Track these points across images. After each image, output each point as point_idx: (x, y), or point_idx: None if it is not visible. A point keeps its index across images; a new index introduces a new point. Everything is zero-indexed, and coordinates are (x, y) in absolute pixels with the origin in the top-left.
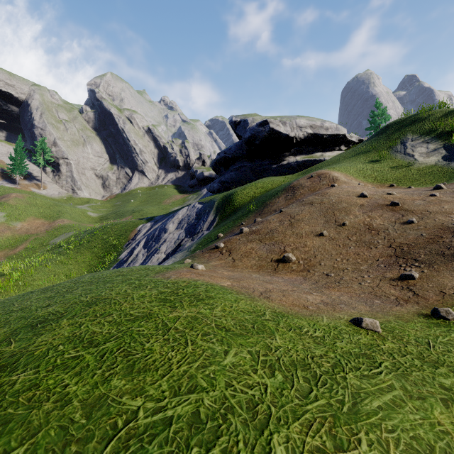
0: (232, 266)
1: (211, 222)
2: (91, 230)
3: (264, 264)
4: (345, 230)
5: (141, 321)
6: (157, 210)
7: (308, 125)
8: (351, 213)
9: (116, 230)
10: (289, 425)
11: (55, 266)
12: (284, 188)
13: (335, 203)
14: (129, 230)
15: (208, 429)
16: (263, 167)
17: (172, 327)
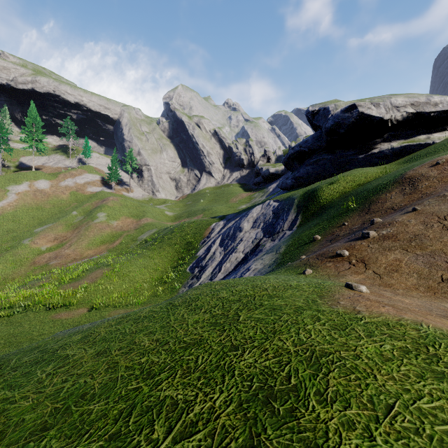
0: (384, 284)
1: (293, 221)
2: (170, 228)
3: (434, 284)
4: None
5: None
6: (225, 208)
7: (407, 104)
8: None
9: (192, 228)
10: None
11: (144, 260)
12: (395, 180)
13: None
14: (203, 229)
15: None
16: (346, 158)
17: None
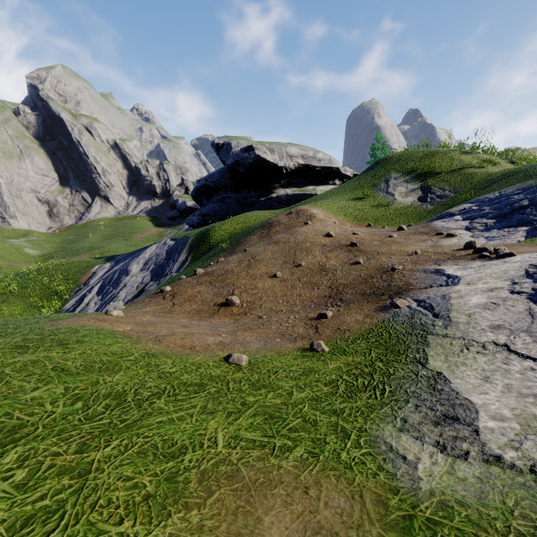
0: (167, 311)
1: (183, 262)
2: (26, 273)
3: (206, 308)
4: (299, 271)
5: None
6: (124, 247)
7: (299, 155)
8: (311, 253)
9: (63, 272)
10: (46, 440)
11: None
12: (262, 224)
13: (300, 243)
14: (81, 273)
15: None
16: (250, 199)
17: None
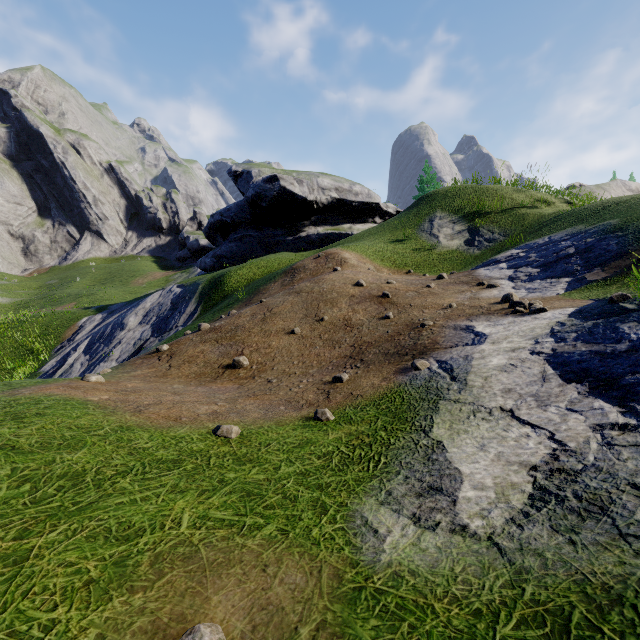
0: (161, 375)
1: (191, 314)
2: None
3: (208, 371)
4: (321, 326)
5: None
6: (121, 294)
7: (333, 188)
8: (337, 305)
9: (40, 325)
10: None
11: None
12: (285, 270)
13: (325, 293)
14: (64, 326)
15: None
16: (275, 238)
17: None
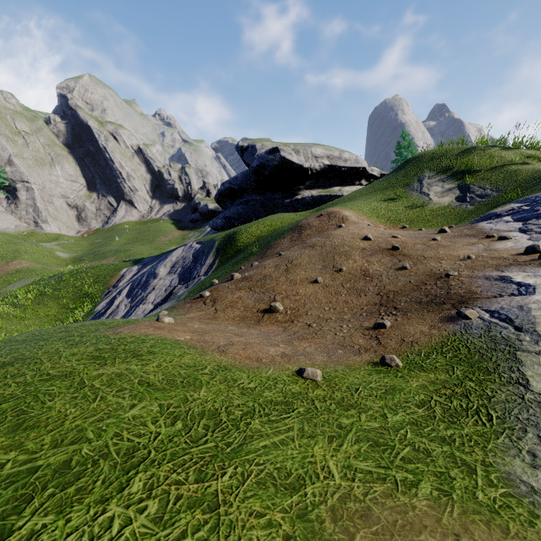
0: (212, 318)
1: (210, 265)
2: (58, 275)
3: (249, 315)
4: (341, 276)
5: (56, 381)
6: (149, 250)
7: (325, 156)
8: (351, 257)
9: (93, 275)
10: (162, 465)
11: (7, 322)
12: (292, 227)
13: (337, 247)
14: (110, 275)
15: (74, 473)
16: (275, 201)
17: (89, 385)
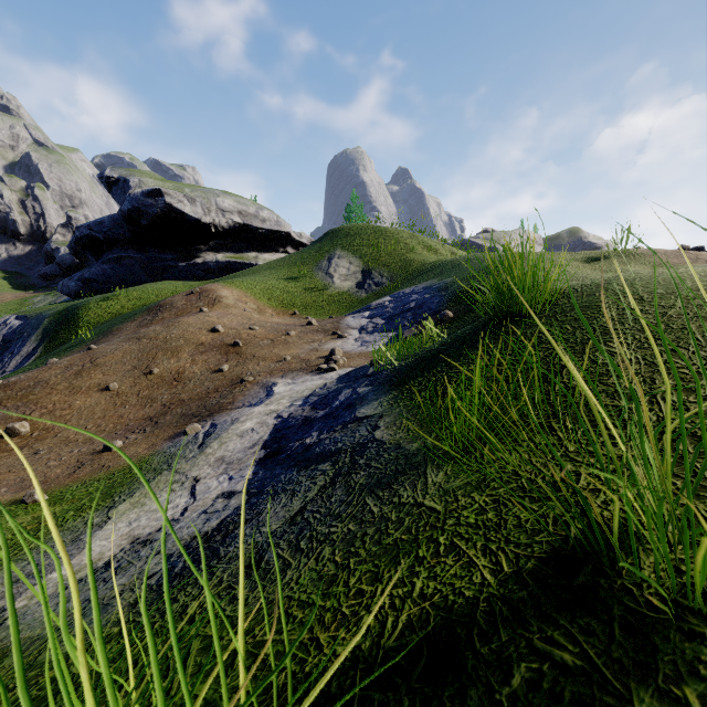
0: None
1: (27, 356)
2: None
3: None
4: (146, 380)
5: None
6: None
7: (235, 210)
8: (178, 355)
9: None
10: None
11: None
12: (150, 306)
13: (171, 340)
14: None
15: None
16: (164, 262)
17: None
